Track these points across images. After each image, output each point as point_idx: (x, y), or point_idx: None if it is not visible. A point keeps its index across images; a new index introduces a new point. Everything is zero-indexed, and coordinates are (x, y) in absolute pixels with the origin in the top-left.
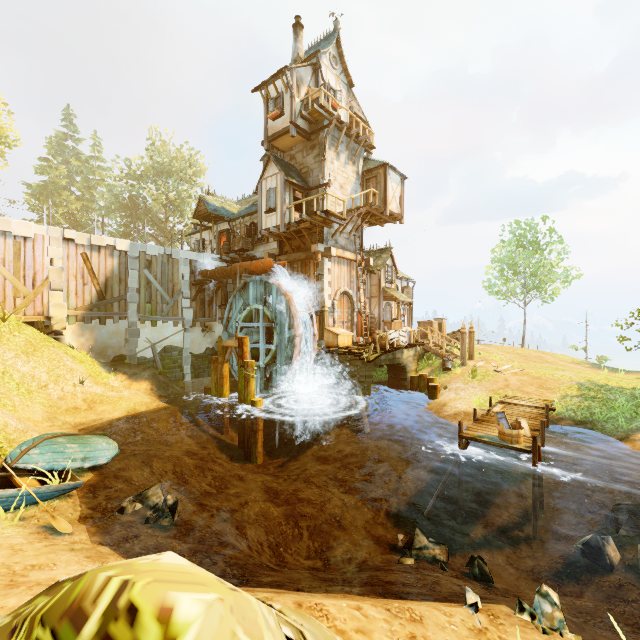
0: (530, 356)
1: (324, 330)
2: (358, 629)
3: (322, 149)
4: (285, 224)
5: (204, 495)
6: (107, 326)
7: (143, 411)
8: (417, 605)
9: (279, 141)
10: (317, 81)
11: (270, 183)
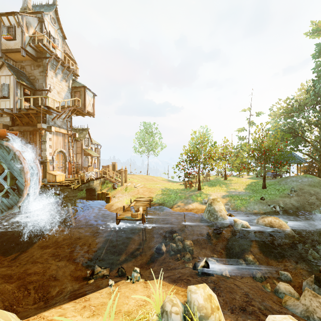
0: (149, 179)
1: (46, 173)
2: (59, 315)
3: (45, 69)
4: (17, 108)
5: None
6: None
7: None
8: (89, 295)
9: (12, 54)
10: (42, 28)
11: (4, 80)
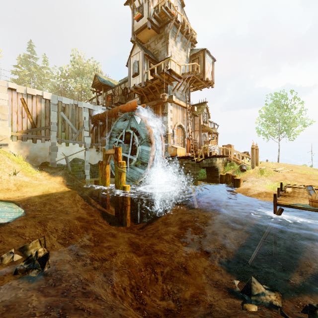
0: (288, 166)
1: (168, 146)
2: None
3: (166, 37)
4: (144, 82)
5: (83, 247)
6: (37, 144)
7: (53, 192)
8: None
9: (141, 35)
10: None
11: (135, 58)
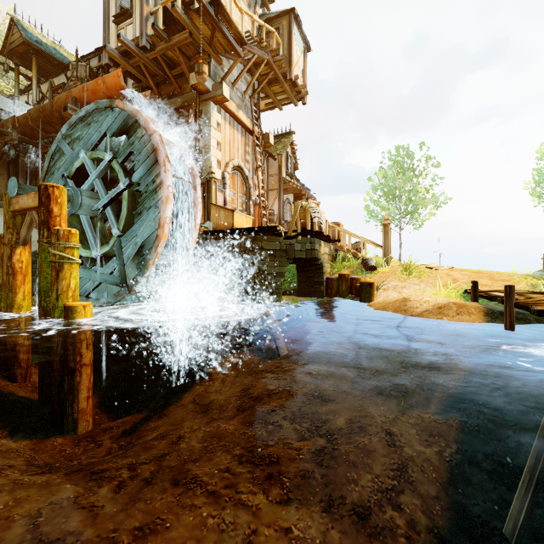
0: None
1: (211, 207)
2: None
3: None
4: (147, 34)
5: None
6: None
7: None
8: None
9: None
10: None
11: None
